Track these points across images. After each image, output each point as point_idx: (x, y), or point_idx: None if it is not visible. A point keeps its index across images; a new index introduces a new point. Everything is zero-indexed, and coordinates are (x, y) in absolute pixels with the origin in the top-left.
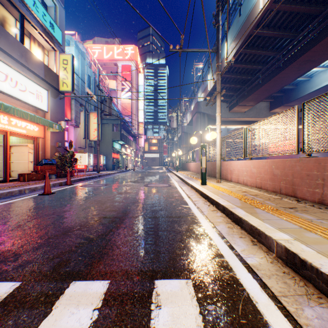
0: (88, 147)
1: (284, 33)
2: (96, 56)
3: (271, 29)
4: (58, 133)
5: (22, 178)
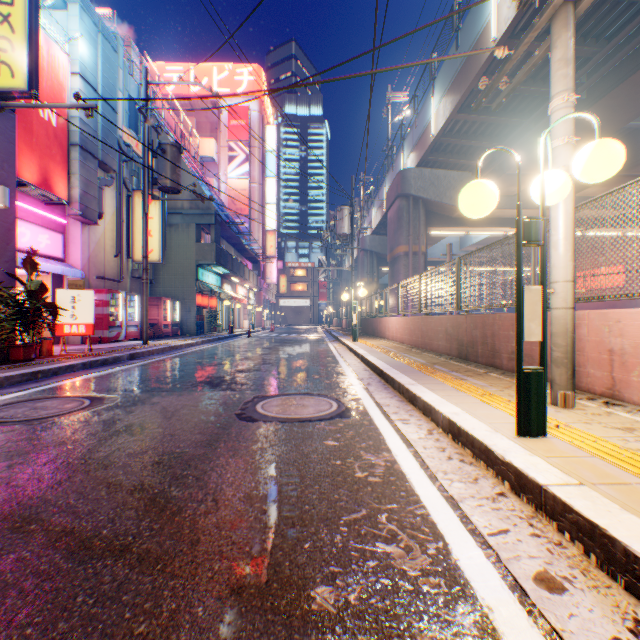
0: (132, 280)
1: None
2: (174, 88)
3: None
4: None
5: None
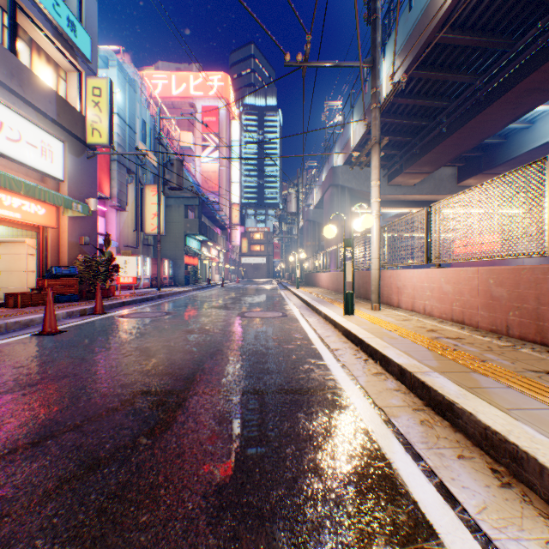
0: (143, 246)
1: (491, 39)
2: (159, 91)
3: (468, 33)
4: (83, 220)
5: (12, 301)
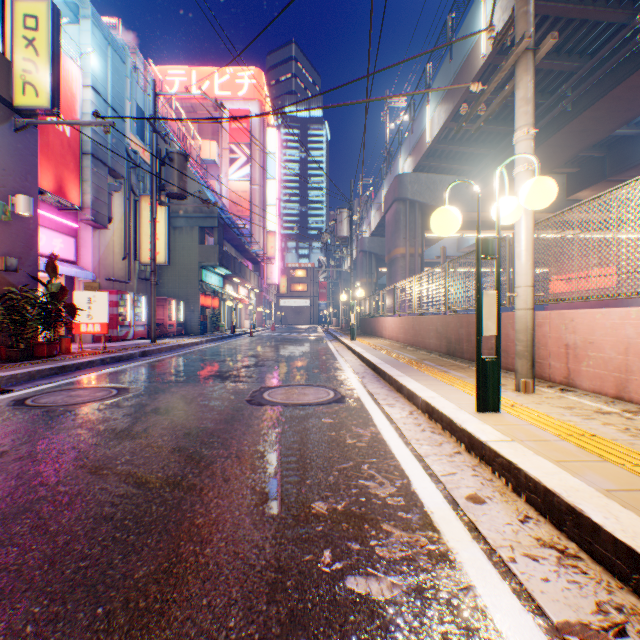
0: (139, 281)
1: None
2: (176, 91)
3: None
4: (6, 230)
5: None
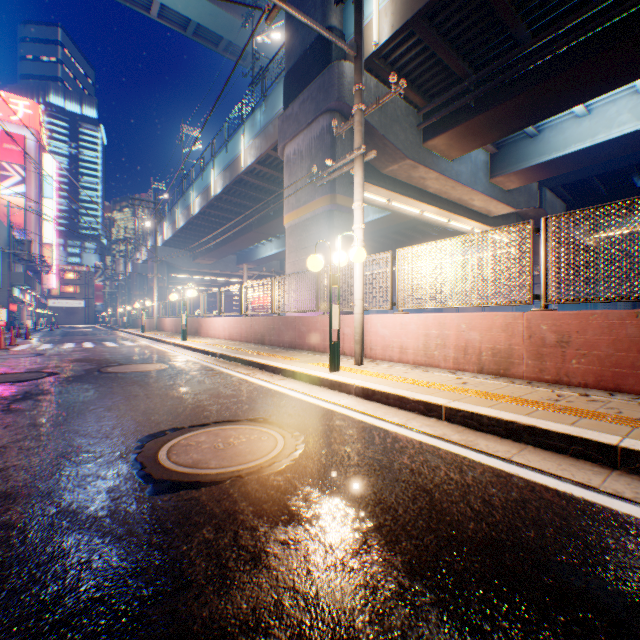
0: None
1: (217, 225)
2: None
3: (207, 221)
4: None
5: None
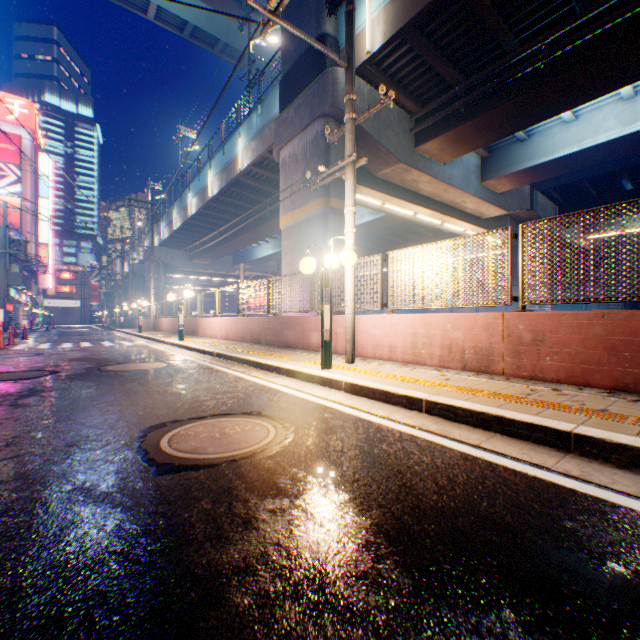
0: None
1: (213, 226)
2: None
3: (204, 222)
4: None
5: None
